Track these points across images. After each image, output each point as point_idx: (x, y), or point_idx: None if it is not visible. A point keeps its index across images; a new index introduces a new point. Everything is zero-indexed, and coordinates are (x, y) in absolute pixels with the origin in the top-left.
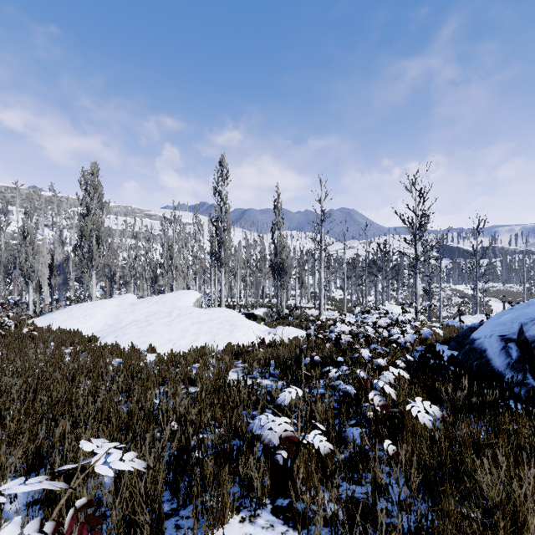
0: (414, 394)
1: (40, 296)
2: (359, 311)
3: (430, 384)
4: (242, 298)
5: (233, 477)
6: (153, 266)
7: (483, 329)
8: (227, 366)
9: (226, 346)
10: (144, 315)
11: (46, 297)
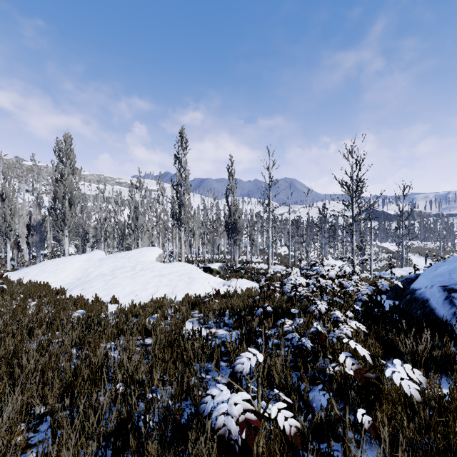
0: (370, 346)
1: (21, 253)
2: (305, 264)
3: (383, 335)
4: (200, 255)
5: (182, 452)
6: (121, 226)
7: (423, 280)
8: (184, 317)
9: (184, 297)
10: (110, 269)
11: (25, 253)
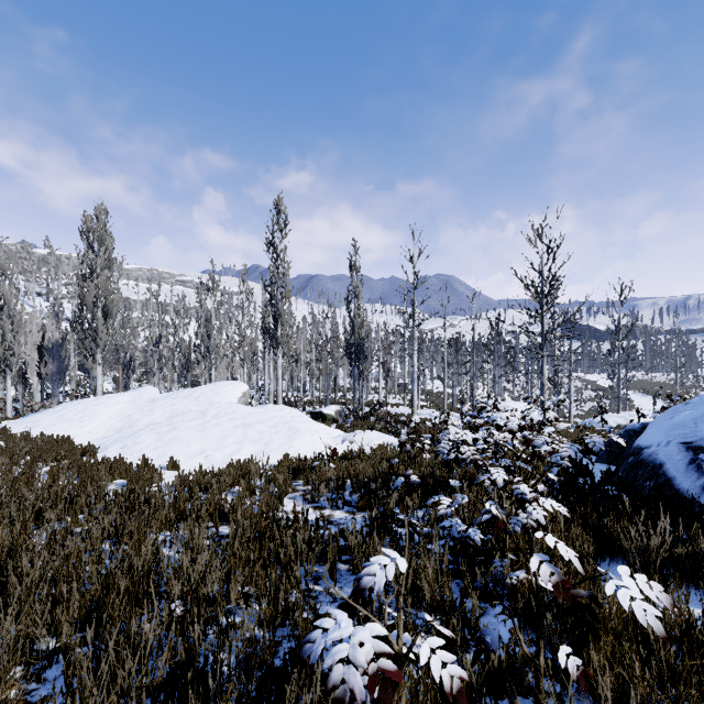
0: (574, 539)
1: (29, 390)
2: (469, 408)
3: (594, 521)
4: (306, 393)
5: None
6: (184, 348)
7: (653, 433)
8: (281, 491)
9: (281, 459)
10: (166, 416)
11: (36, 391)
